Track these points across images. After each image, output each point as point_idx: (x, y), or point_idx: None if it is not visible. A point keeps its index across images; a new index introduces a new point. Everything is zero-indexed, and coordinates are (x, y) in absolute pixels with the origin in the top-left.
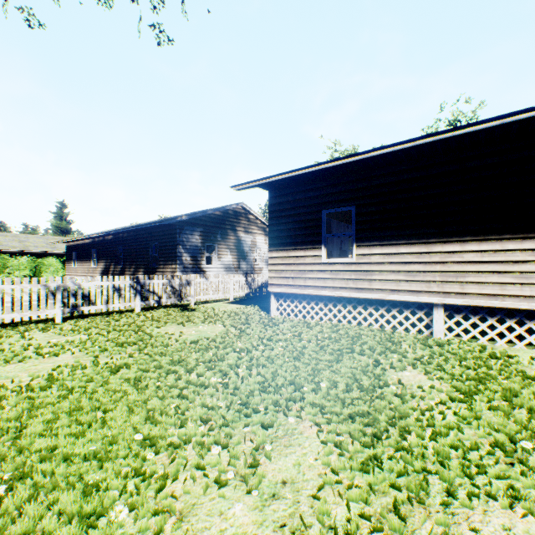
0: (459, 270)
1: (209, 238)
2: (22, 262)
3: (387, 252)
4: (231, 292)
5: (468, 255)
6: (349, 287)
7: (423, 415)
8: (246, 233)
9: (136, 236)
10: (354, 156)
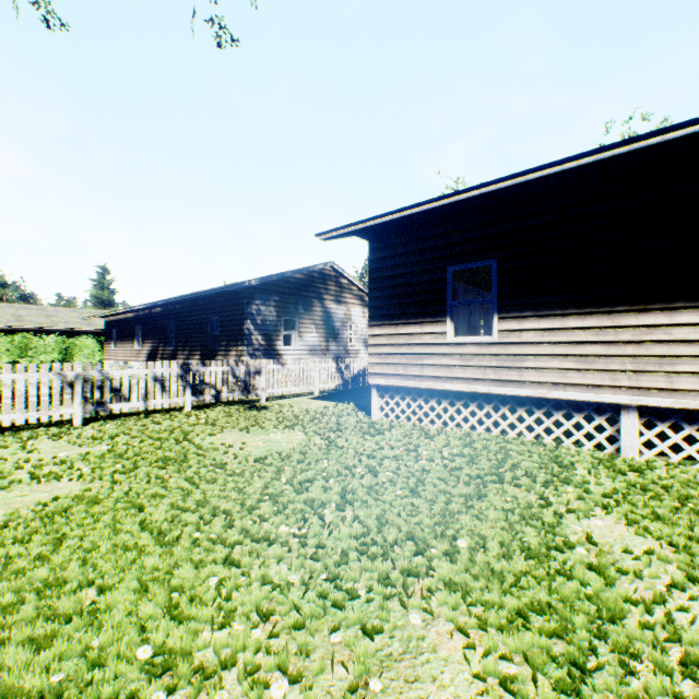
0: (665, 354)
1: (287, 310)
2: (49, 342)
3: (547, 327)
4: (316, 384)
5: (680, 330)
6: (488, 379)
7: (650, 613)
8: (337, 303)
9: (191, 307)
10: (499, 182)
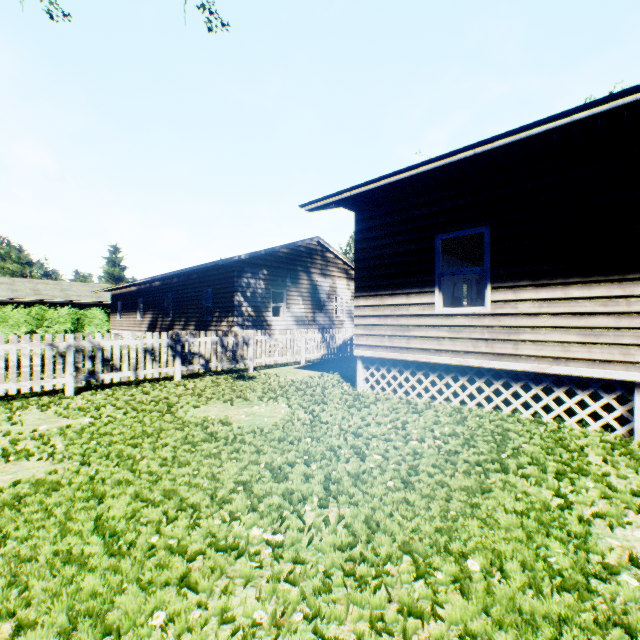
0: None
1: (275, 283)
2: (63, 313)
3: (546, 297)
4: (302, 354)
5: None
6: (480, 352)
7: None
8: (323, 276)
9: (187, 281)
10: (497, 140)
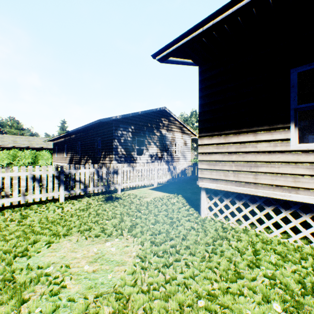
0: None
1: (139, 134)
2: (27, 153)
3: None
4: (155, 179)
5: None
6: None
7: None
8: (167, 131)
9: (87, 134)
10: None
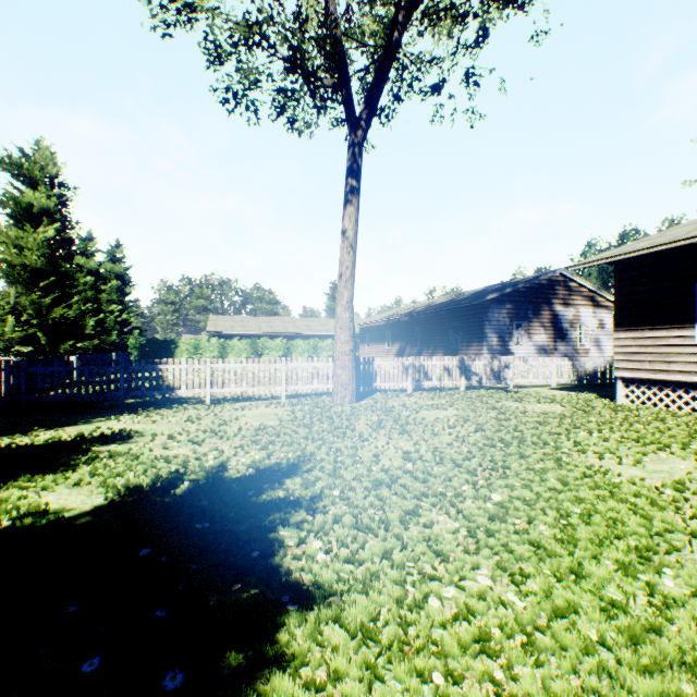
0: None
1: (517, 316)
2: (328, 344)
3: None
4: (552, 378)
5: None
6: None
7: None
8: (564, 306)
9: (434, 317)
10: None
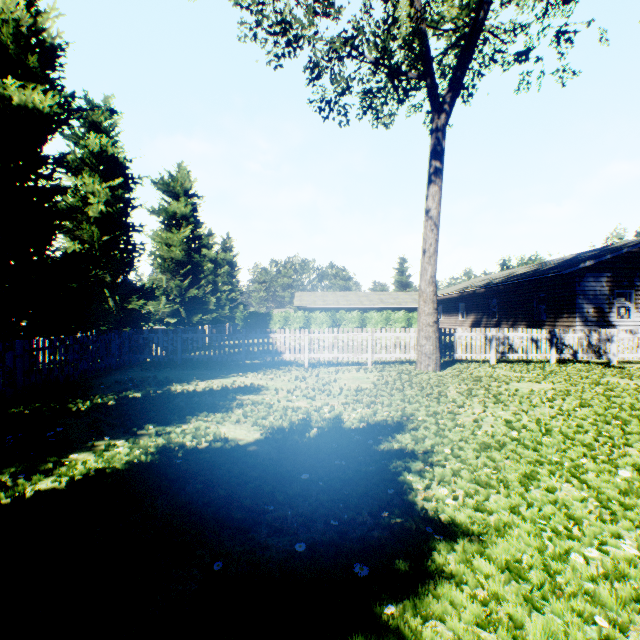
0: None
1: (620, 284)
2: (399, 315)
3: None
4: None
5: None
6: None
7: None
8: None
9: (514, 288)
10: None
